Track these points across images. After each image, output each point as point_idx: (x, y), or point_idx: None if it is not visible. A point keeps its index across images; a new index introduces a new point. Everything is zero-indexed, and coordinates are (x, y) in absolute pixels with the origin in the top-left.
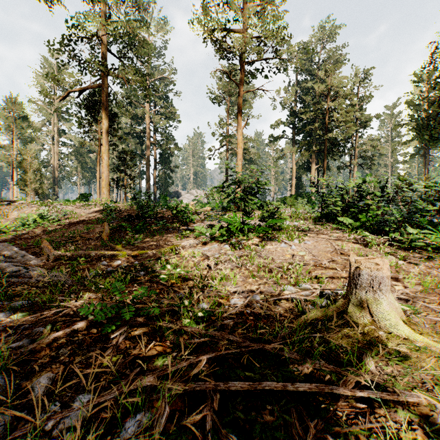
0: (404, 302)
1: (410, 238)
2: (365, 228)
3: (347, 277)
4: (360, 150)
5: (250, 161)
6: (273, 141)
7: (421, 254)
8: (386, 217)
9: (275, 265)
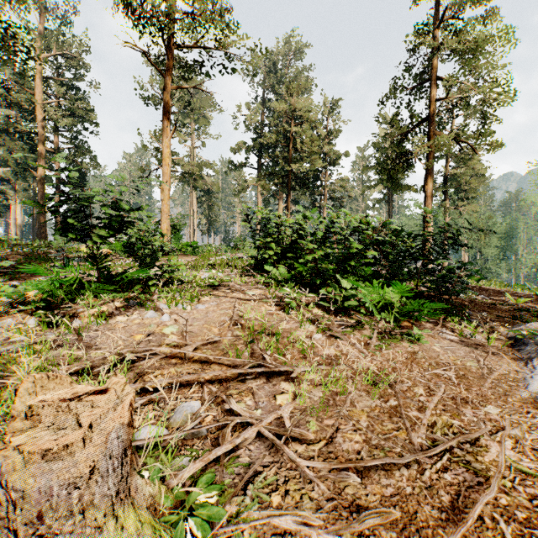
0: (267, 448)
1: (344, 295)
2: (300, 281)
3: (207, 381)
4: (330, 189)
5: (208, 193)
6: (234, 170)
7: (352, 319)
8: (324, 265)
9: (84, 364)
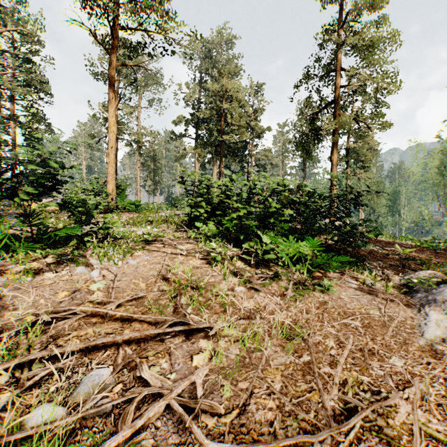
0: (176, 424)
1: (265, 249)
2: (226, 236)
3: (124, 342)
4: (255, 158)
5: (153, 158)
6: (175, 139)
7: (271, 271)
8: (248, 222)
9: None
